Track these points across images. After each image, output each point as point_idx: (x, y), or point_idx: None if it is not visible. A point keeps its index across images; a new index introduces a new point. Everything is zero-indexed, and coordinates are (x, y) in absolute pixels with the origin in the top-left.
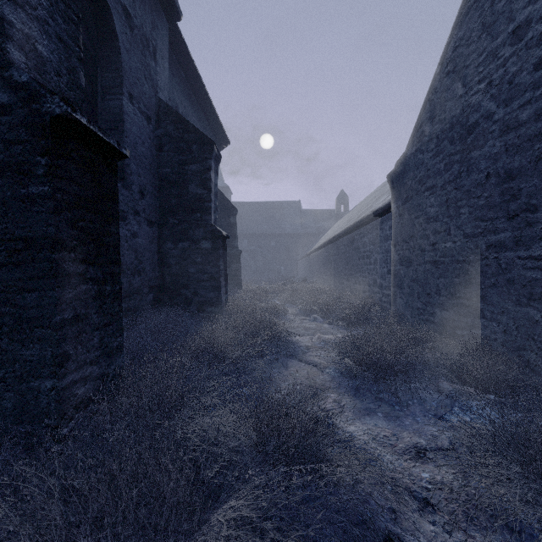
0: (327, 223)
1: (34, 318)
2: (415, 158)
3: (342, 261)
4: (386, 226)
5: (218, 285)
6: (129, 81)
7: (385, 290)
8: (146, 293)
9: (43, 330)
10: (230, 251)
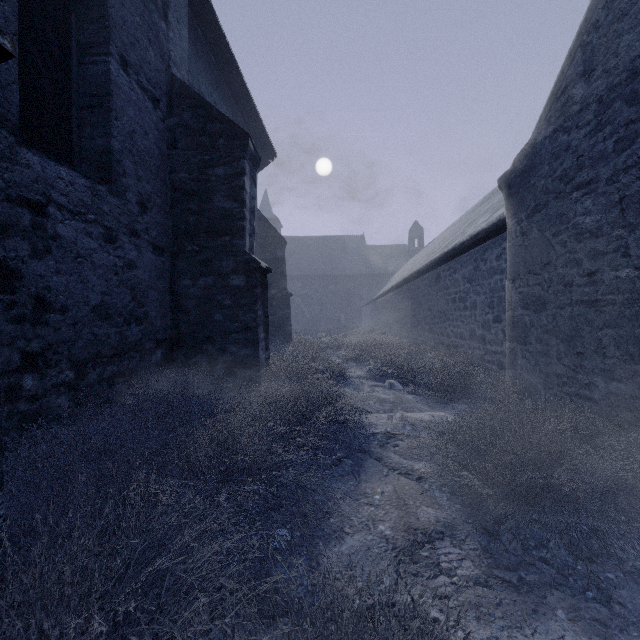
0: (397, 262)
1: None
2: (552, 143)
3: (422, 306)
4: (491, 255)
5: (254, 338)
6: (120, 38)
7: (490, 346)
8: (150, 349)
9: None
10: (277, 294)
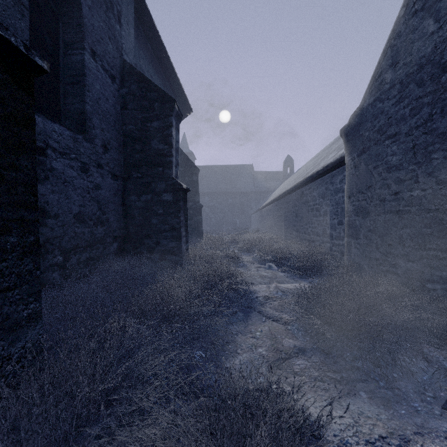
0: (275, 183)
1: None
2: (373, 108)
3: (292, 214)
4: (336, 180)
5: (178, 235)
6: (91, 38)
7: (336, 240)
8: (109, 243)
9: None
10: (193, 206)
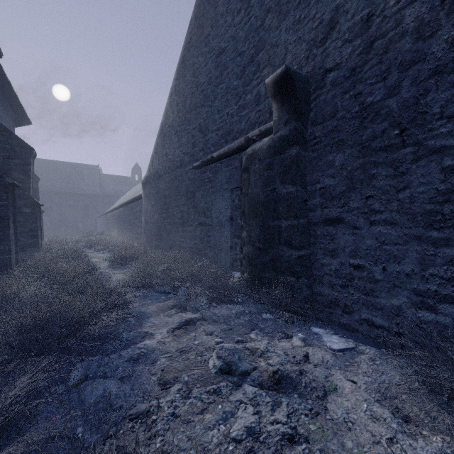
0: (124, 188)
1: (1, 239)
2: (149, 179)
3: (127, 220)
4: None
5: (36, 235)
6: None
7: None
8: None
9: (5, 242)
10: None
